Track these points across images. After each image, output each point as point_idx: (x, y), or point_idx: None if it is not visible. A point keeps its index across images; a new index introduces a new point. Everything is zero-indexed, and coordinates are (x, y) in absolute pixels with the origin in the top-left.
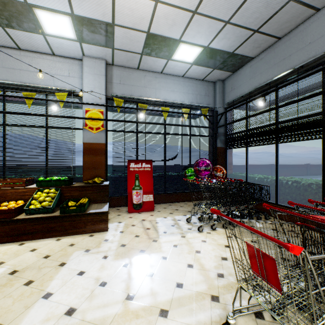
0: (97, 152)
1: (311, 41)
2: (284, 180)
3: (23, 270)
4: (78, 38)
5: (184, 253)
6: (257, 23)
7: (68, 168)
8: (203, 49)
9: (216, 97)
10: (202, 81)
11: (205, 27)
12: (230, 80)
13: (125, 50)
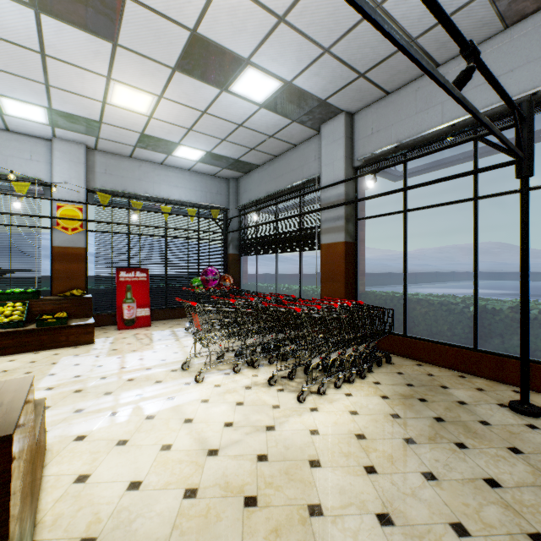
0: (74, 258)
1: (293, 169)
2: (282, 287)
3: (14, 369)
4: (52, 124)
5: (174, 348)
6: (251, 144)
7: (30, 278)
8: (206, 152)
9: (229, 197)
10: (214, 177)
11: (204, 139)
12: (243, 181)
13: (113, 141)
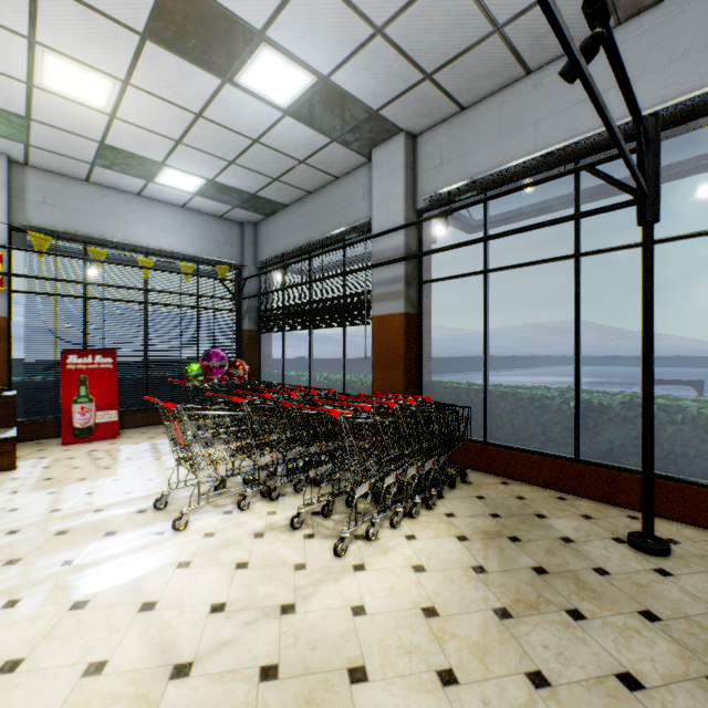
0: None
1: (334, 211)
2: (318, 377)
3: None
4: None
5: (149, 472)
6: (273, 172)
7: None
8: (207, 181)
9: (244, 249)
10: (221, 219)
11: (202, 159)
12: (265, 227)
13: (55, 152)
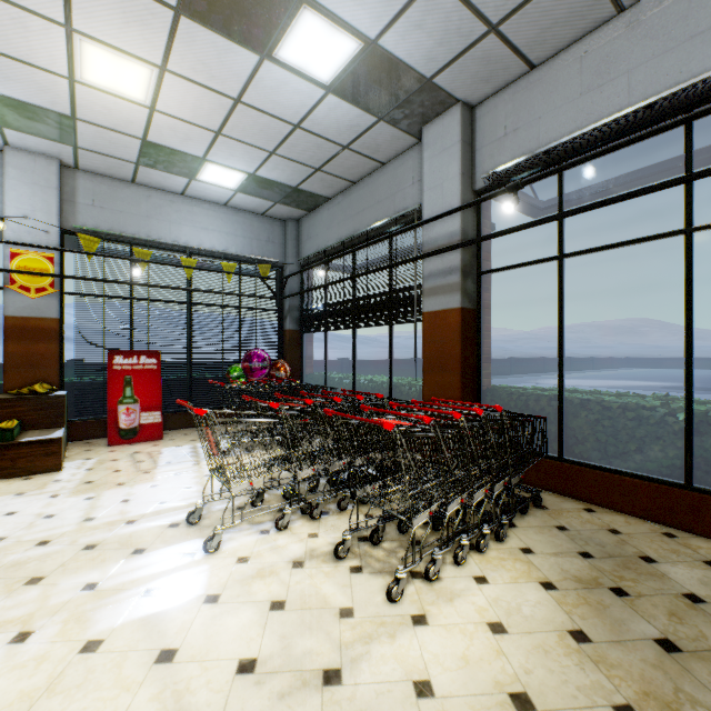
0: (40, 334)
1: (380, 200)
2: (362, 379)
3: None
4: None
5: (187, 479)
6: (315, 162)
7: None
8: (248, 175)
9: (286, 246)
10: (263, 217)
11: (242, 151)
12: (307, 223)
13: (102, 153)
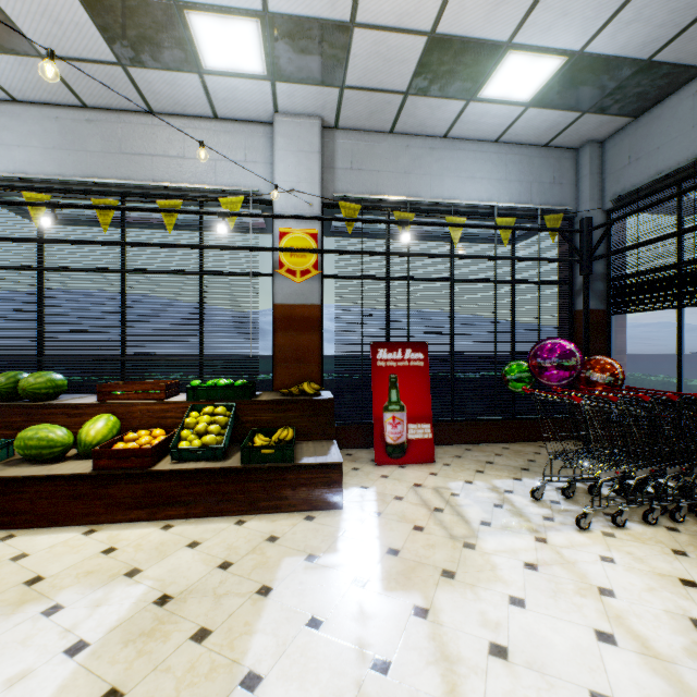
0: (304, 324)
1: None
2: None
3: (182, 596)
4: (271, 71)
5: (568, 593)
6: None
7: (244, 360)
8: (566, 59)
9: (580, 186)
10: (545, 148)
11: None
12: (625, 139)
13: (368, 88)
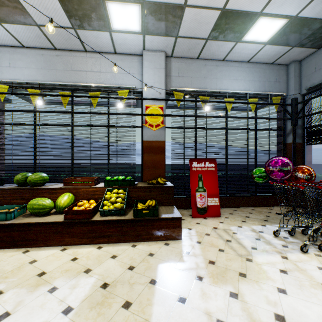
0: (157, 150)
1: None
2: None
3: (114, 284)
4: (143, 29)
5: (307, 286)
6: None
7: (128, 167)
8: (288, 20)
9: (289, 83)
10: (271, 65)
11: None
12: (313, 59)
13: (189, 37)
